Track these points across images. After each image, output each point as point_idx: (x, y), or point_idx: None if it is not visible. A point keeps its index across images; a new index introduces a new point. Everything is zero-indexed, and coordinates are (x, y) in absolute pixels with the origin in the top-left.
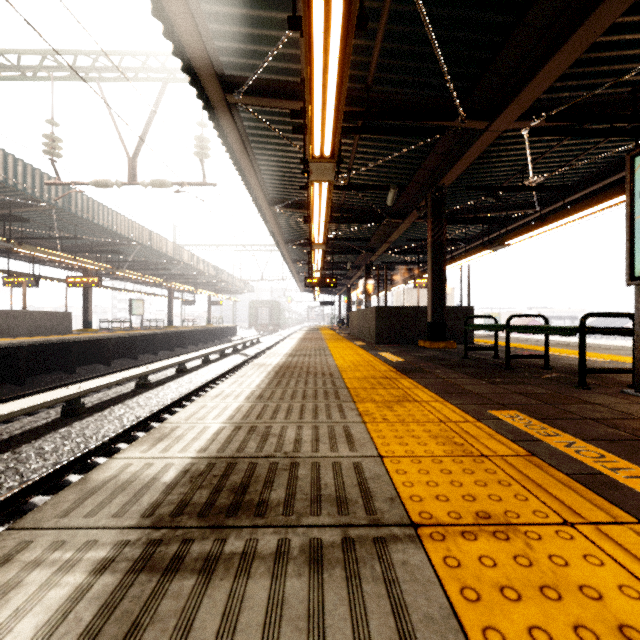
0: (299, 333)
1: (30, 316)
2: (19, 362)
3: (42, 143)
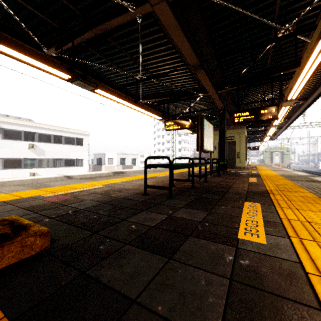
0: None
1: None
2: None
3: None
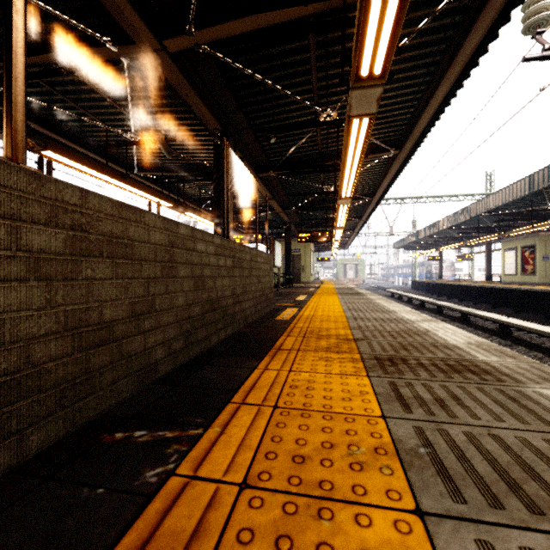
0: None
1: None
2: None
3: None
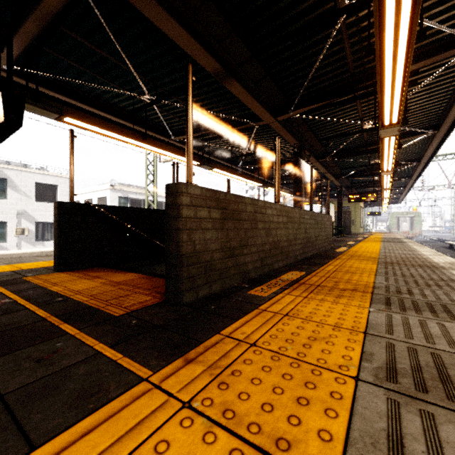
0: None
1: None
2: None
3: None
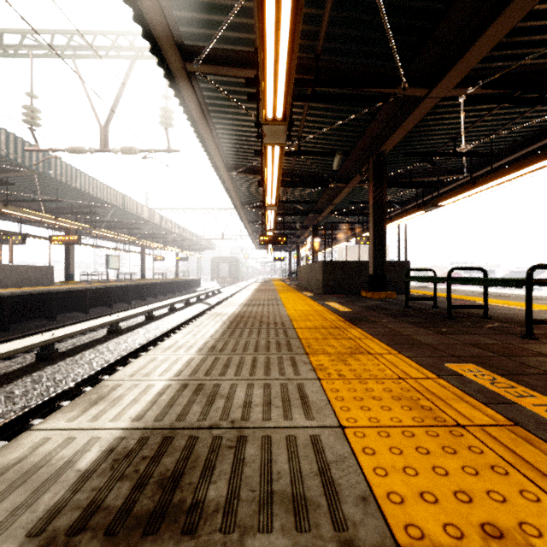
0: (254, 285)
1: (16, 270)
2: (4, 310)
3: (22, 113)
